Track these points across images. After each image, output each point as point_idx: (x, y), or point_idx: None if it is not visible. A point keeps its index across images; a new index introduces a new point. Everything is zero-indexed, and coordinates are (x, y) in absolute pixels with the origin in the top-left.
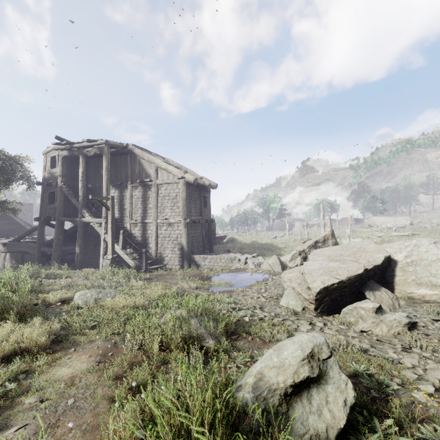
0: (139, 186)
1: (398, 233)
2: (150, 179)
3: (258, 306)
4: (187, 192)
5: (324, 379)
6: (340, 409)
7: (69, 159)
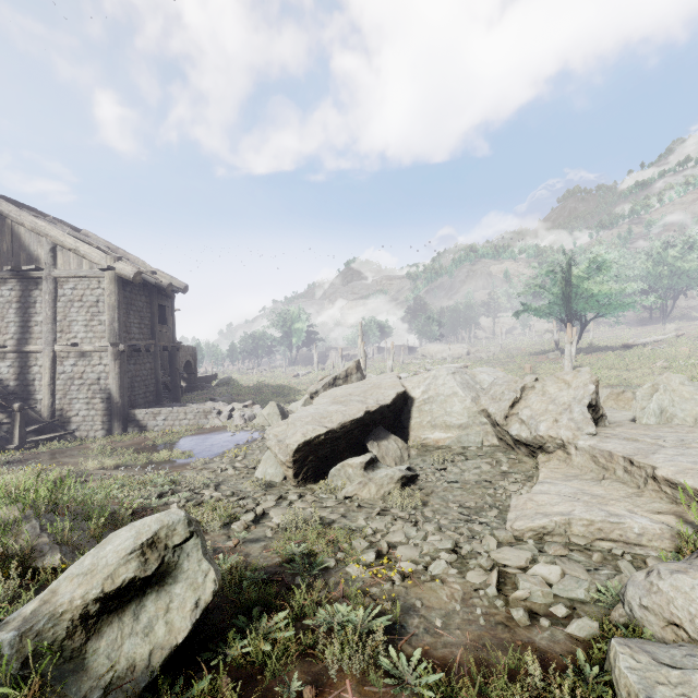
0: (12, 279)
1: (451, 365)
2: (37, 267)
3: (213, 484)
4: (120, 296)
5: (172, 577)
6: (186, 616)
7: None
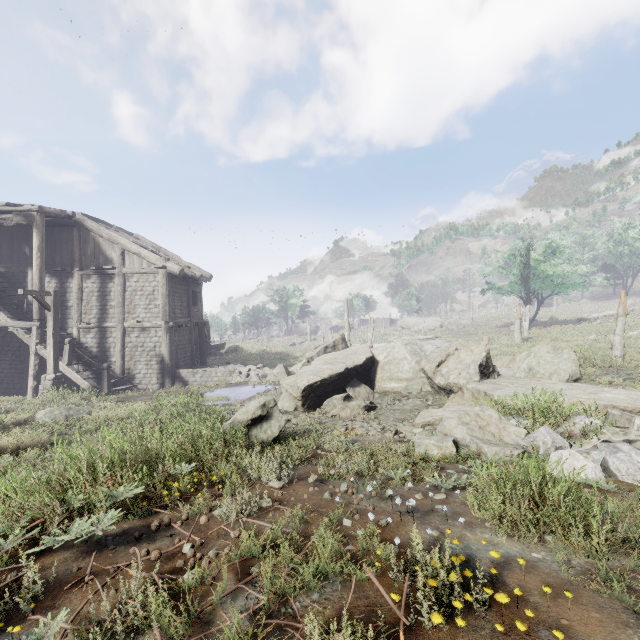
0: (94, 275)
1: (423, 336)
2: (112, 266)
3: None
4: (169, 287)
5: (270, 418)
6: (277, 429)
7: None
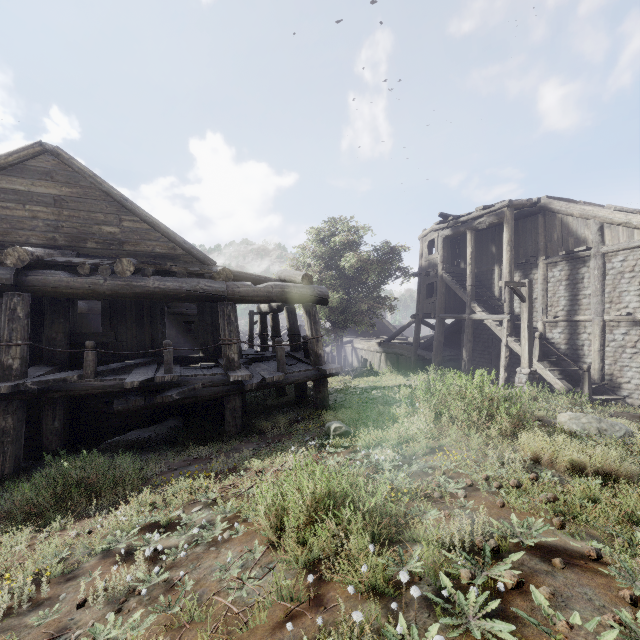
0: (561, 261)
1: None
2: (586, 247)
3: None
4: None
5: None
6: None
7: (449, 240)
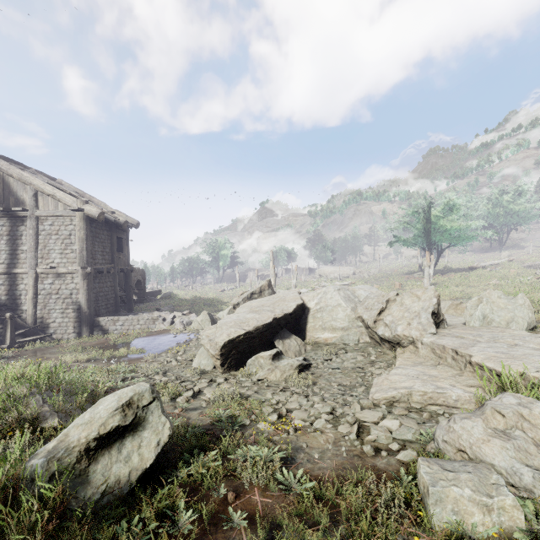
0: (3, 217)
1: (340, 282)
2: (23, 208)
3: (162, 372)
4: (88, 231)
5: (142, 426)
6: (152, 450)
7: None
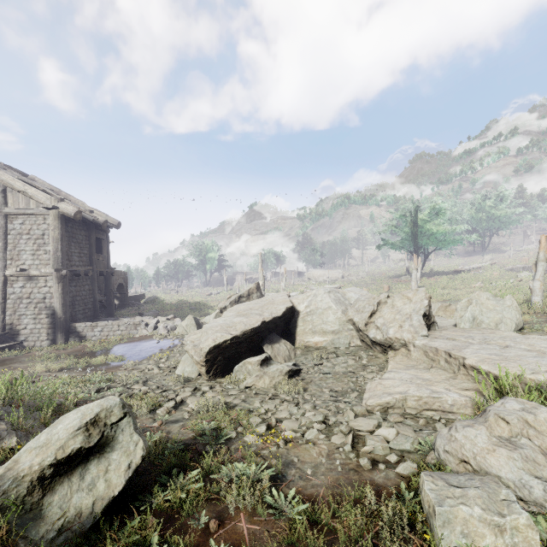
0: None
1: (329, 286)
2: None
3: (142, 381)
4: (63, 230)
5: (110, 447)
6: (121, 475)
7: None
